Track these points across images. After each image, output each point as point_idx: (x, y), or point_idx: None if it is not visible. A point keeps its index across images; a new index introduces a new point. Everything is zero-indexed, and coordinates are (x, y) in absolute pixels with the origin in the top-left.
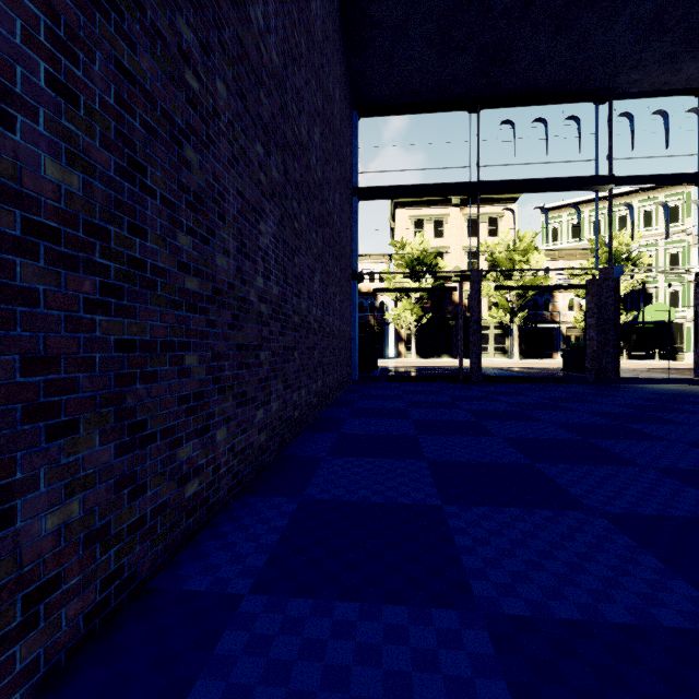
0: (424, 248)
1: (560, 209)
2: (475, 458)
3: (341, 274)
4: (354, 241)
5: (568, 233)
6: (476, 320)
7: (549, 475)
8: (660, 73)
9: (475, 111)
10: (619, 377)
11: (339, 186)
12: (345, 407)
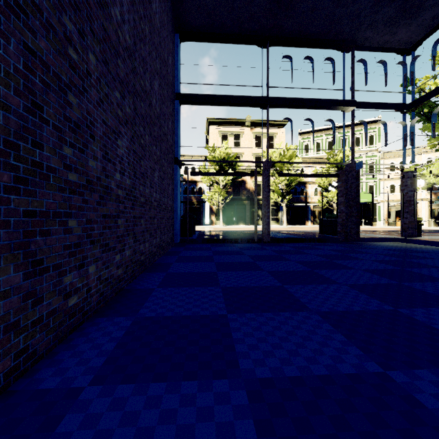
0: (228, 152)
1: (309, 133)
2: (307, 364)
3: (161, 155)
4: (176, 135)
5: (314, 148)
6: (267, 197)
7: (435, 412)
8: (384, 34)
9: (265, 47)
10: (359, 237)
11: (158, 77)
12: (159, 273)
